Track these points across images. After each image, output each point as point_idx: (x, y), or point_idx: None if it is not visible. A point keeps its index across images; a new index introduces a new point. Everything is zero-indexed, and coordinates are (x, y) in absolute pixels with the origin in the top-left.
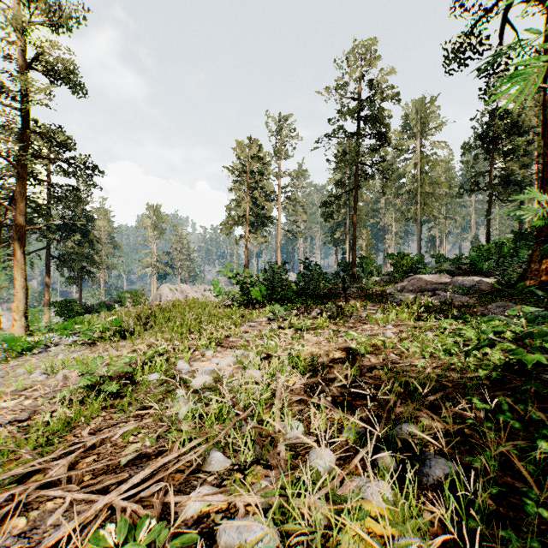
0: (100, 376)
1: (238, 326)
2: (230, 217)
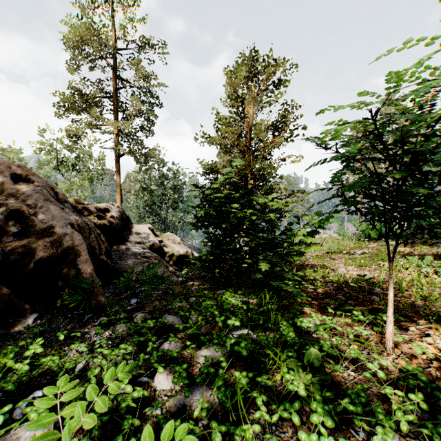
0: (331, 250)
1: (366, 245)
2: (347, 182)
